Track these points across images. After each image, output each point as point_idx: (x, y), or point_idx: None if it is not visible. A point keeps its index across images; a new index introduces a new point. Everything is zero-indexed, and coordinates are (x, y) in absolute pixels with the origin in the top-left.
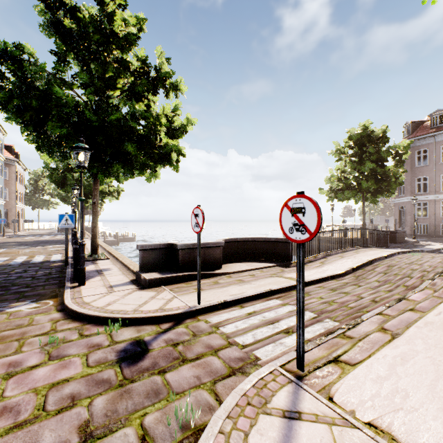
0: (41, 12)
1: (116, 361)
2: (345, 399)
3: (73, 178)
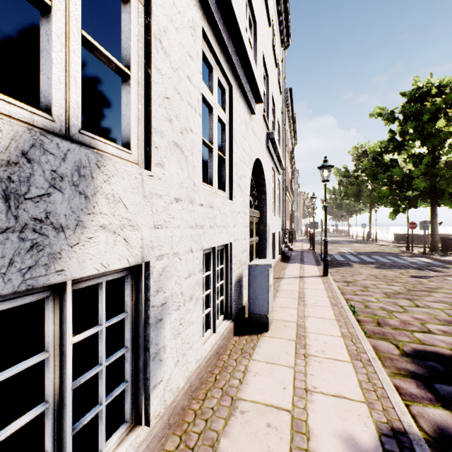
0: (350, 154)
1: (393, 247)
2: None
3: (345, 204)
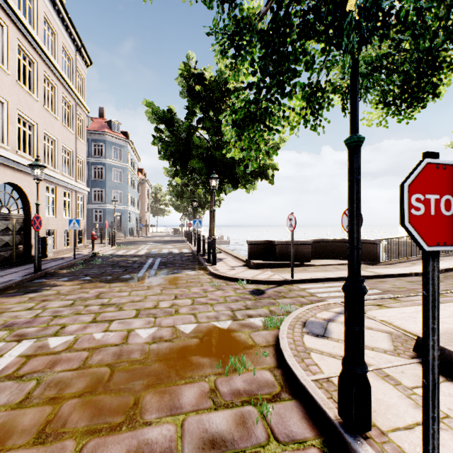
0: (179, 82)
1: (250, 294)
2: (373, 314)
3: (188, 192)
